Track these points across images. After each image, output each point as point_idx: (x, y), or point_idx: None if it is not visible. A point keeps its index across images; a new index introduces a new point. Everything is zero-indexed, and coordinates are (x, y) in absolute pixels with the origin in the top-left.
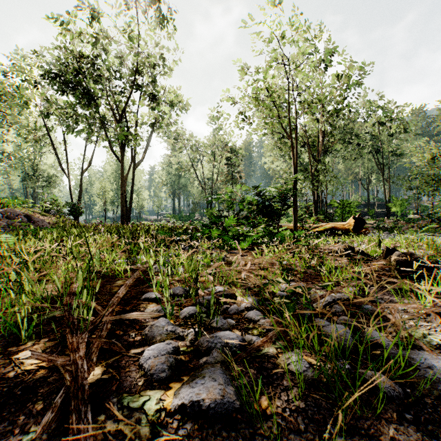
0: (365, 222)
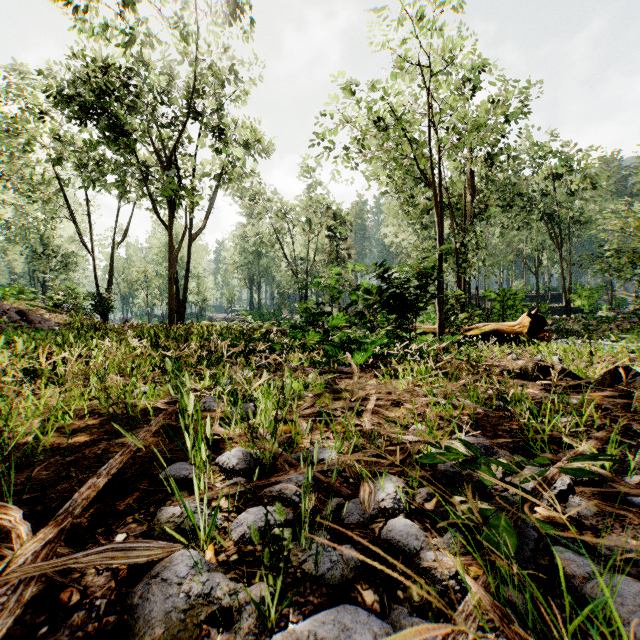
0: (546, 322)
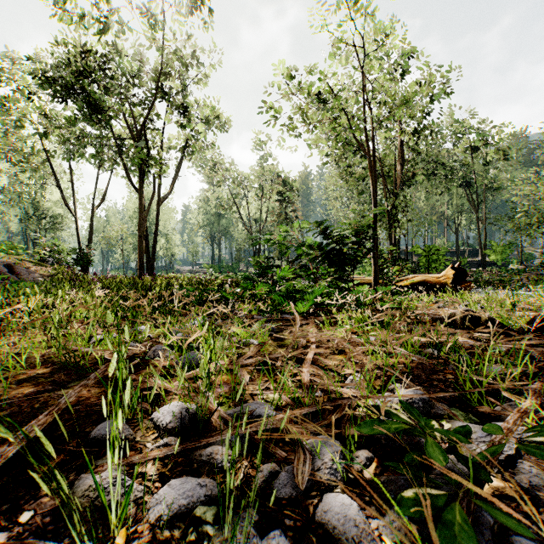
0: (467, 274)
